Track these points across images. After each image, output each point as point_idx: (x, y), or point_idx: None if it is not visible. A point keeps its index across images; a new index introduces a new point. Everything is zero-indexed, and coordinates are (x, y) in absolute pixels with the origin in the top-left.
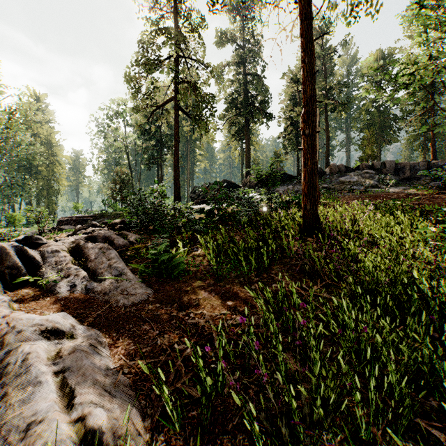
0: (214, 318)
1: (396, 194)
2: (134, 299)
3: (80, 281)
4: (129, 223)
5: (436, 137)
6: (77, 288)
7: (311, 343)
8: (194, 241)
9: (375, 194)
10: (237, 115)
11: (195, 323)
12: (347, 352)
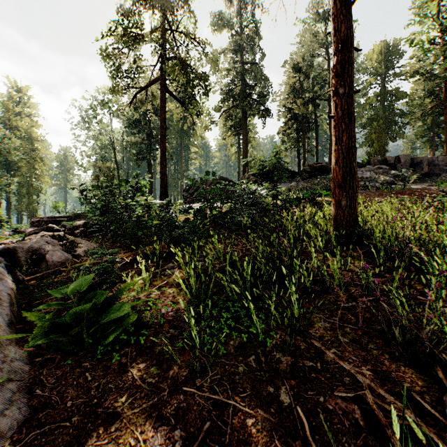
0: None
1: (424, 191)
2: None
3: None
4: (91, 226)
5: None
6: None
7: None
8: (173, 254)
9: (396, 190)
10: (234, 107)
11: None
12: None
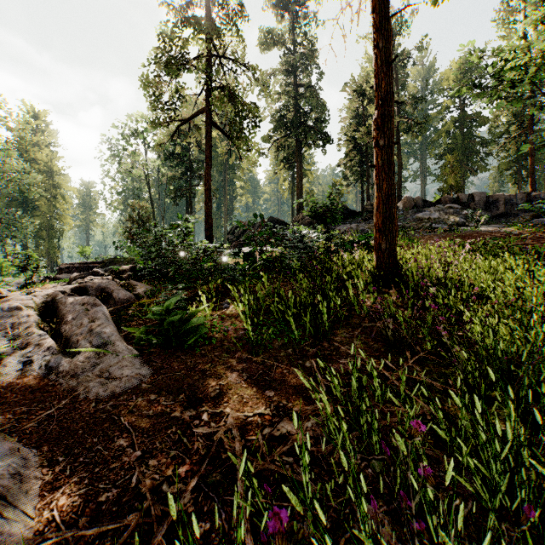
0: (242, 424)
1: (491, 234)
2: (115, 386)
3: (41, 355)
4: (140, 270)
5: (534, 165)
6: (32, 367)
7: (427, 498)
8: (226, 294)
9: (463, 233)
10: (287, 136)
11: (208, 433)
12: (489, 502)
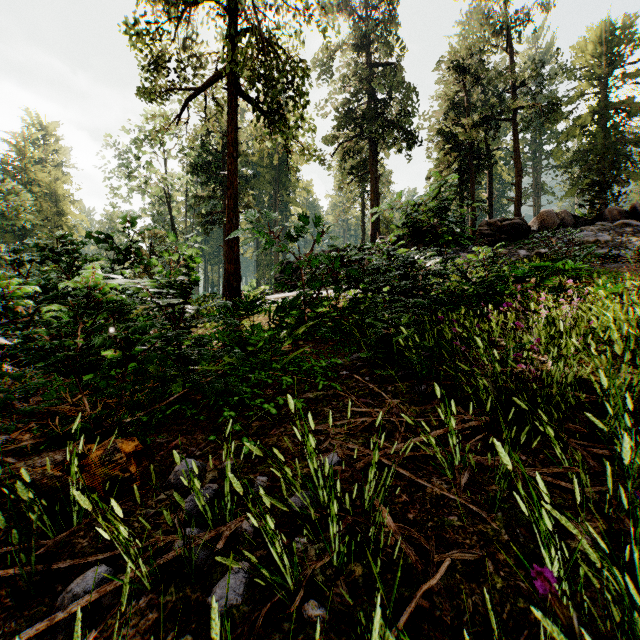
0: None
1: None
2: None
3: None
4: None
5: None
6: None
7: None
8: (165, 465)
9: None
10: (357, 138)
11: None
12: None
